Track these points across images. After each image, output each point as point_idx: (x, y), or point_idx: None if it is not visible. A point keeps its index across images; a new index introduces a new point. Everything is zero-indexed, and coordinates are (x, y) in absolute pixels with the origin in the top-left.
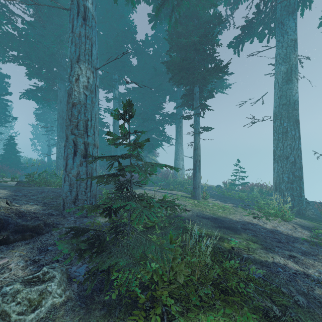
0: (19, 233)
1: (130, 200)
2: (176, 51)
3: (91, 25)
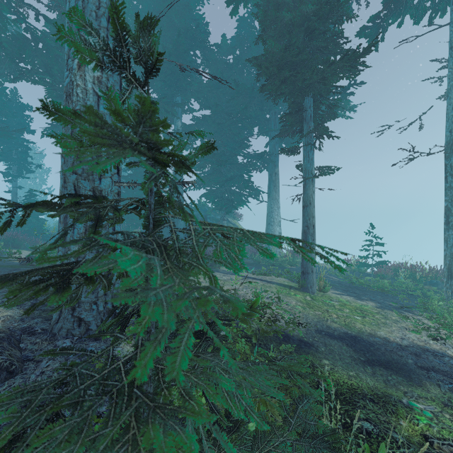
0: None
1: (109, 421)
2: (273, 38)
3: None
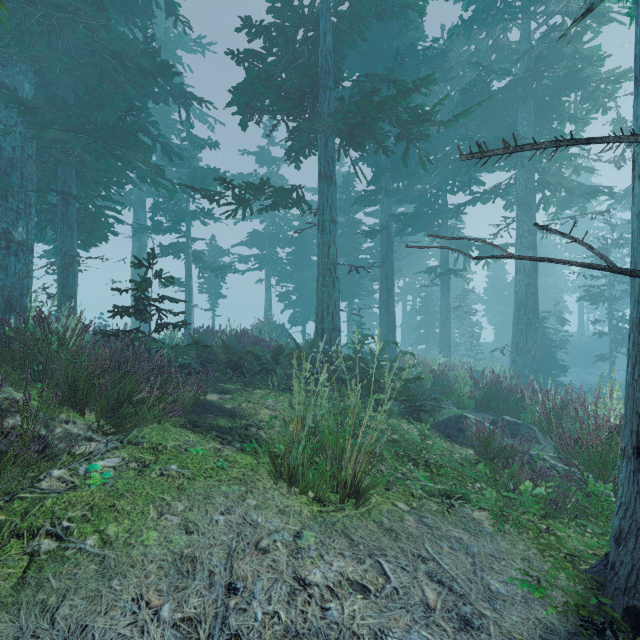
0: None
1: None
2: None
3: None
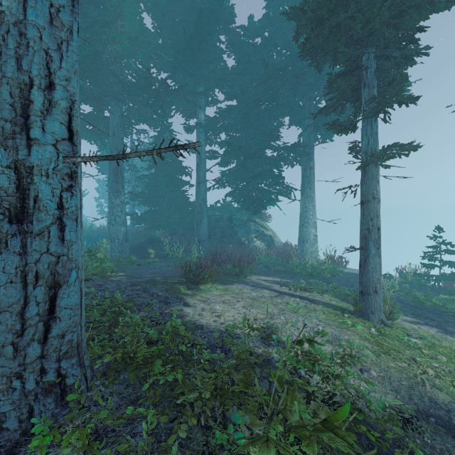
0: None
1: None
2: None
3: None
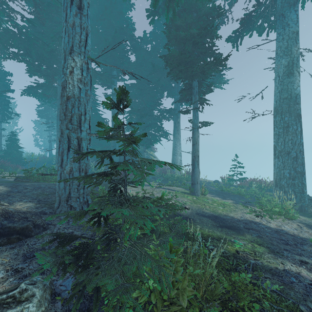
0: (4, 236)
1: (123, 205)
2: (175, 45)
3: (86, 14)
